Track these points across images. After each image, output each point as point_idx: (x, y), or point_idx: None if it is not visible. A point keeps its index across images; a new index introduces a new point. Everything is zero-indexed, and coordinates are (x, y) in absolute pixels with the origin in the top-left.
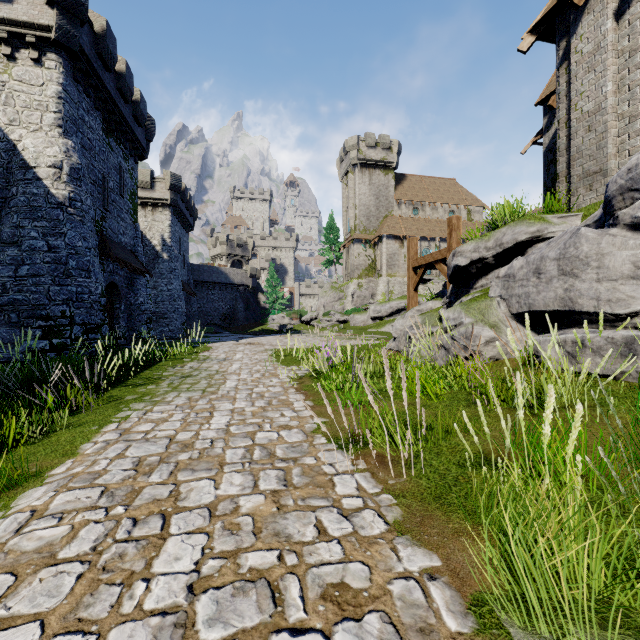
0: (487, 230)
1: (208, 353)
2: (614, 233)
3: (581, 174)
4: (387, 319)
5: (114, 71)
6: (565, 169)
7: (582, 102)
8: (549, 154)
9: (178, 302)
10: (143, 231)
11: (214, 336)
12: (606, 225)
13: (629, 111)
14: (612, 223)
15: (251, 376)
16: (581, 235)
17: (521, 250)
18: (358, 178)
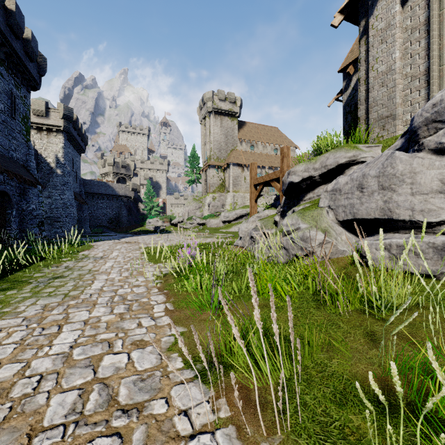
0: (312, 156)
1: (88, 252)
2: (421, 156)
3: (377, 118)
4: (233, 222)
5: (4, 8)
6: (364, 114)
7: (377, 65)
8: (347, 107)
9: (70, 209)
10: (39, 151)
11: (101, 235)
12: (411, 150)
13: (411, 72)
14: (417, 149)
15: (119, 275)
16: (396, 157)
17: (340, 171)
18: (213, 121)
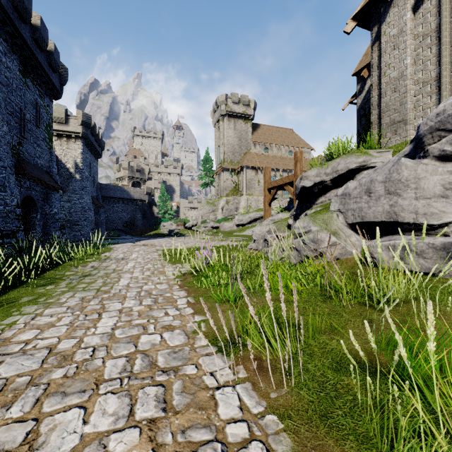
0: (324, 161)
1: (109, 253)
2: (426, 162)
3: (389, 122)
4: (247, 226)
5: (30, 24)
6: (377, 119)
7: (389, 71)
8: (361, 110)
9: (88, 212)
10: (59, 156)
11: (118, 238)
12: (418, 157)
13: (422, 78)
14: (423, 155)
15: (142, 274)
16: (402, 163)
17: (351, 176)
18: (226, 125)
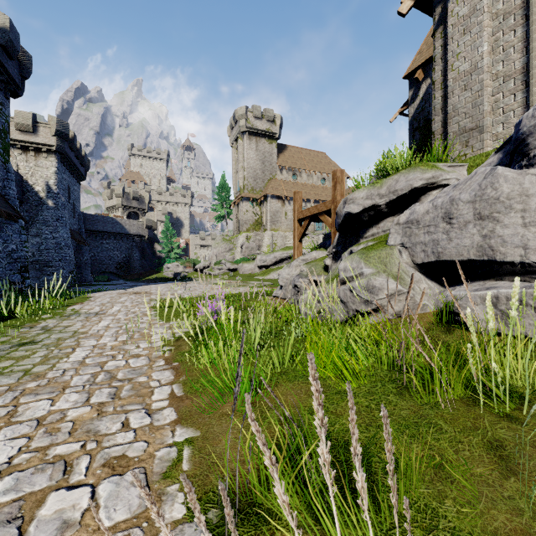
0: (375, 179)
1: (80, 306)
2: (534, 173)
3: (458, 131)
4: (272, 267)
5: None
6: (441, 127)
7: (459, 62)
8: (414, 122)
9: (65, 250)
10: (24, 176)
11: (106, 284)
12: (517, 167)
13: (503, 71)
14: (527, 163)
15: (114, 339)
16: (499, 174)
17: (414, 198)
18: (246, 144)
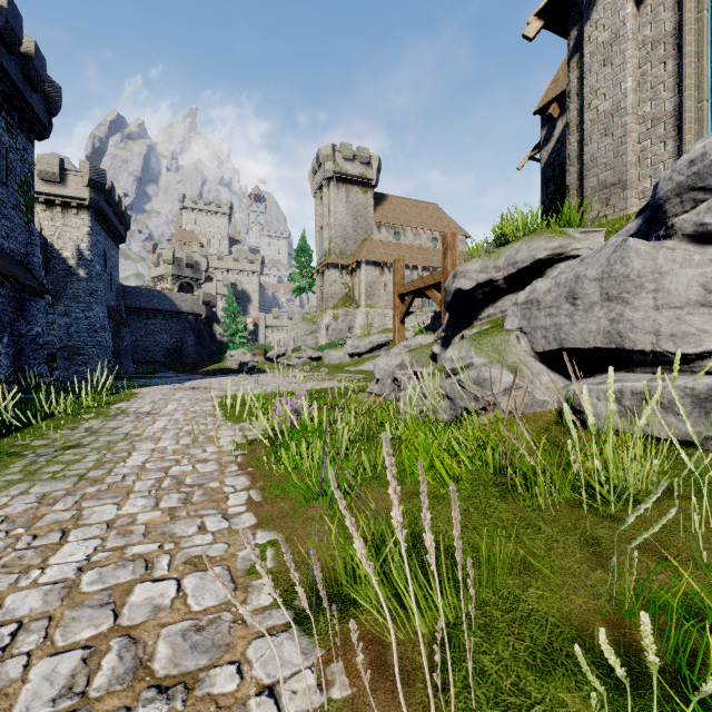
0: (493, 247)
1: (126, 404)
2: (671, 246)
3: (596, 186)
4: (366, 356)
5: None
6: (576, 181)
7: (598, 100)
8: (548, 170)
9: (101, 333)
10: (49, 238)
11: (152, 377)
12: (654, 237)
13: (651, 113)
14: (664, 234)
15: (176, 443)
16: (630, 248)
17: (538, 271)
18: (334, 194)
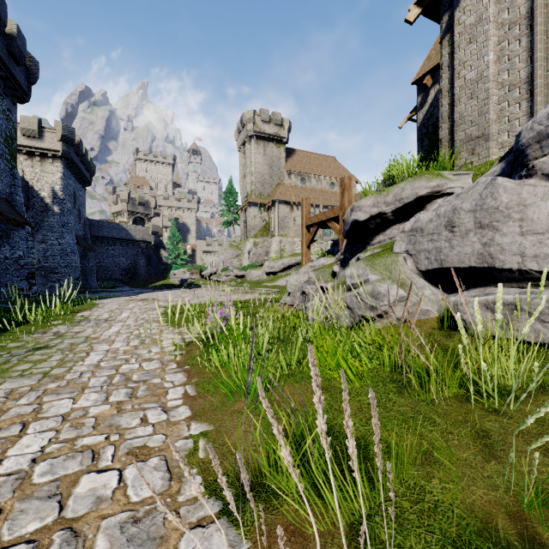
0: (382, 187)
1: (89, 312)
2: (532, 183)
3: (464, 139)
4: (280, 274)
5: None
6: (448, 135)
7: (465, 71)
8: (423, 128)
9: (71, 257)
10: (30, 182)
11: (112, 291)
12: (517, 177)
13: (509, 80)
14: (526, 174)
15: (126, 344)
16: (498, 185)
17: (420, 205)
18: (254, 148)
